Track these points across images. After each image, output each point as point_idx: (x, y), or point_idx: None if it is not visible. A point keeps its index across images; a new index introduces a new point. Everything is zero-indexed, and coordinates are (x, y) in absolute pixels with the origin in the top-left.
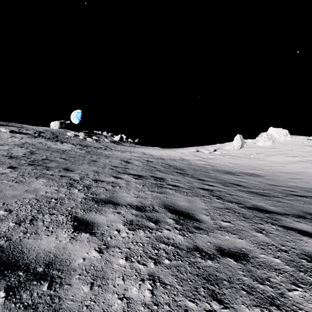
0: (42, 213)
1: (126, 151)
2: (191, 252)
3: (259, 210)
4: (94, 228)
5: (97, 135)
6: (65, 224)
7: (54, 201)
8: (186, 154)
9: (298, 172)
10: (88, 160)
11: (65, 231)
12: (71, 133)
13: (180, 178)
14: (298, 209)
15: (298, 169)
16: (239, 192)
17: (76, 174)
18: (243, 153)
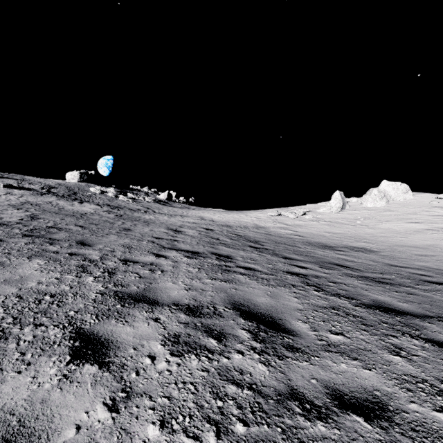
0: (20, 323)
1: (176, 215)
2: (284, 402)
3: (384, 310)
4: (110, 354)
5: (134, 191)
6: (57, 345)
7: (49, 299)
8: (263, 219)
9: (427, 246)
10: (118, 228)
11: (53, 362)
12: (96, 188)
13: (256, 255)
14: (442, 306)
15: (427, 242)
16: (347, 278)
17: (95, 251)
18: (346, 217)
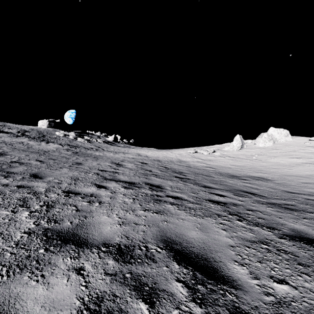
0: None
1: (120, 152)
2: None
3: (308, 242)
4: None
5: (89, 135)
6: None
7: None
8: (184, 155)
9: (308, 176)
10: (72, 163)
11: None
12: (60, 132)
13: (181, 185)
14: None
15: (307, 172)
16: (259, 206)
17: (43, 183)
18: (244, 154)
